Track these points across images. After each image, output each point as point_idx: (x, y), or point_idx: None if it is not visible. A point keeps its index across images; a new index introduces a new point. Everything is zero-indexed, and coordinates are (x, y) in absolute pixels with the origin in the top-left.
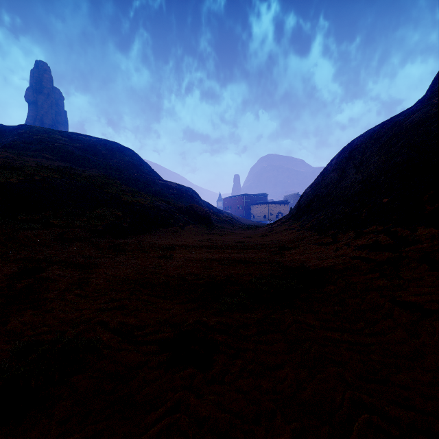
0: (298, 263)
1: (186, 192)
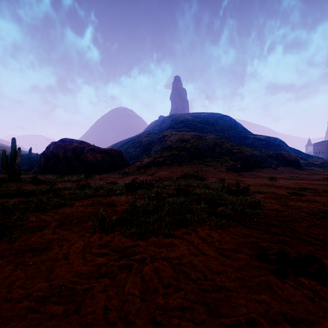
0: None
1: (273, 142)
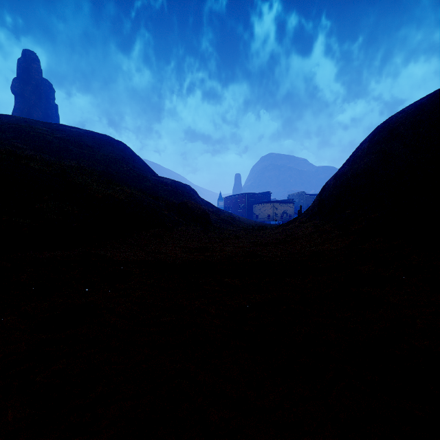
0: None
1: (183, 189)
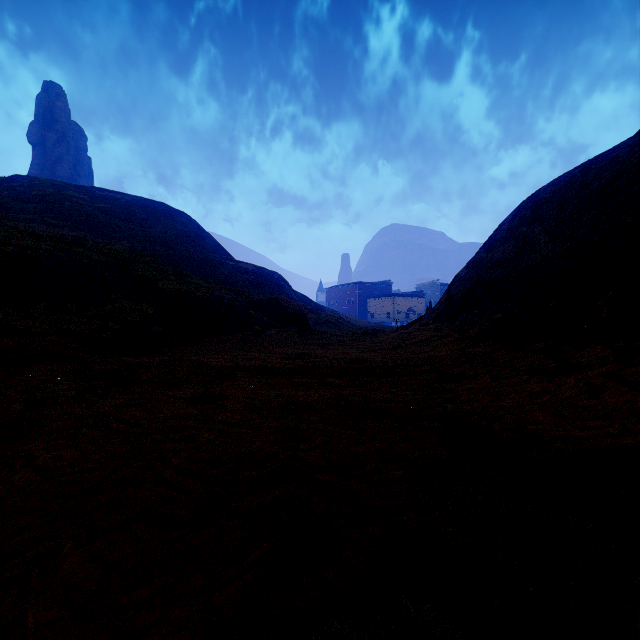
0: (508, 423)
1: (270, 278)
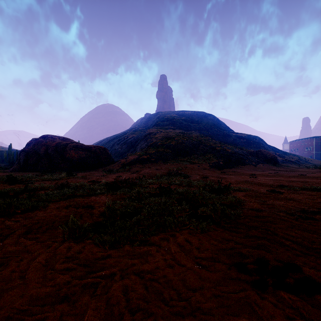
0: None
1: (254, 140)
